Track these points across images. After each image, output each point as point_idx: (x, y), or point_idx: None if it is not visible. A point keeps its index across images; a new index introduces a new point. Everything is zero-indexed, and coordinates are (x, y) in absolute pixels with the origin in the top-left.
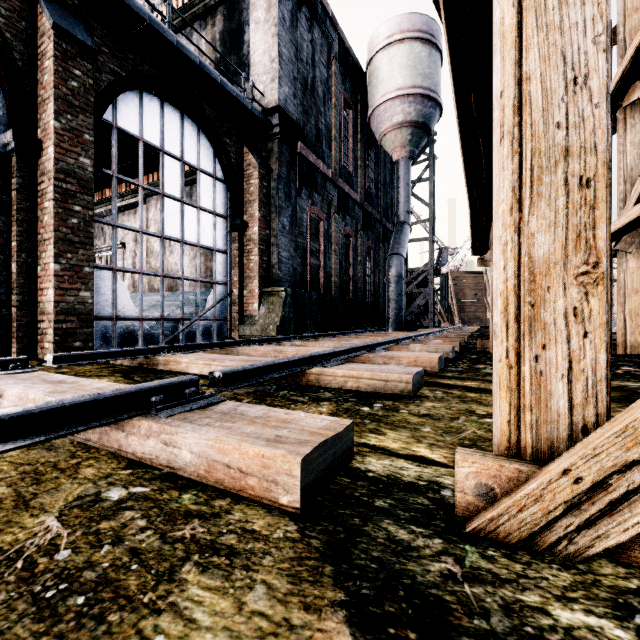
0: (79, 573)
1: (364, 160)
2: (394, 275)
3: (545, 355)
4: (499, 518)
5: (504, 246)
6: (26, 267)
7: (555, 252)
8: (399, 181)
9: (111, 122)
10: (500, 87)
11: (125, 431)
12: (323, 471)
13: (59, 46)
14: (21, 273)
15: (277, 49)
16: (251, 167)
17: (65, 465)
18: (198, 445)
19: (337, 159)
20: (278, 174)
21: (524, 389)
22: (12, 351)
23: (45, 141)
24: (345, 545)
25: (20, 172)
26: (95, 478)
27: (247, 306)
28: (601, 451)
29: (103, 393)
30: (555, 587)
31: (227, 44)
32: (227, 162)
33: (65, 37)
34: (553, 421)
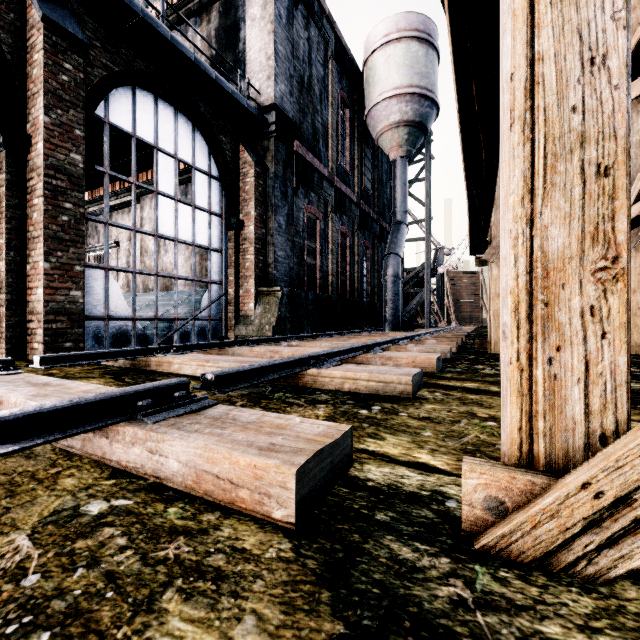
0: (47, 603)
1: (361, 159)
2: (391, 275)
3: (559, 357)
4: (511, 535)
5: (515, 240)
6: (15, 265)
7: (570, 246)
8: (396, 181)
9: (103, 118)
10: (510, 69)
11: (109, 438)
12: (320, 481)
13: (49, 39)
14: (9, 272)
15: (273, 46)
16: (247, 165)
17: (44, 475)
18: (186, 454)
19: (334, 158)
20: (274, 172)
21: (537, 394)
22: (0, 352)
23: (34, 136)
24: (344, 566)
25: (8, 168)
26: (75, 489)
27: (243, 306)
28: (625, 463)
29: (85, 397)
30: (576, 615)
31: (223, 41)
32: (222, 160)
33: (55, 30)
34: (568, 429)
